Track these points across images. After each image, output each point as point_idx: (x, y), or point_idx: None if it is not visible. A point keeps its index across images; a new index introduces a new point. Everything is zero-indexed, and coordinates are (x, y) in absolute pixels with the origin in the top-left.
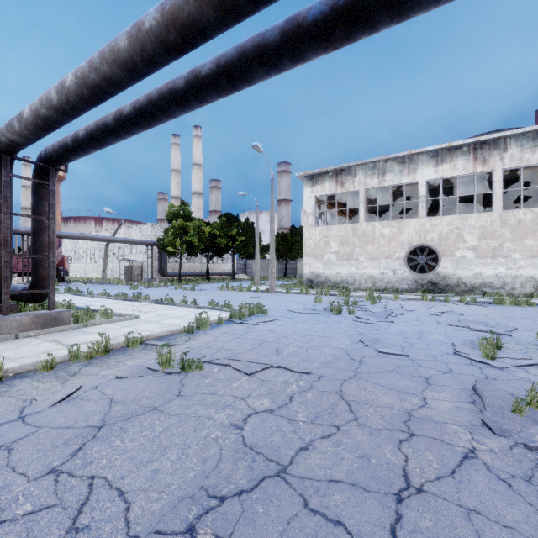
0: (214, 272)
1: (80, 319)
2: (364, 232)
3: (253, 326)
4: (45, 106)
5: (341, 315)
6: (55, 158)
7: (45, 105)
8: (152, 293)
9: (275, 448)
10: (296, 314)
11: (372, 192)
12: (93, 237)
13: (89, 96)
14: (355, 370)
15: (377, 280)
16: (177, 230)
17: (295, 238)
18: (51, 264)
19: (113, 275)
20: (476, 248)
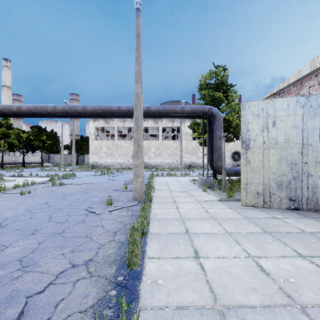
0: (26, 162)
1: None
2: (117, 144)
3: (73, 179)
4: (8, 110)
5: (105, 175)
6: None
7: (8, 110)
8: None
9: (89, 188)
10: (88, 176)
11: (121, 127)
12: None
13: (30, 113)
14: (105, 182)
15: (122, 164)
16: (0, 135)
17: (83, 143)
18: None
19: None
20: (154, 152)
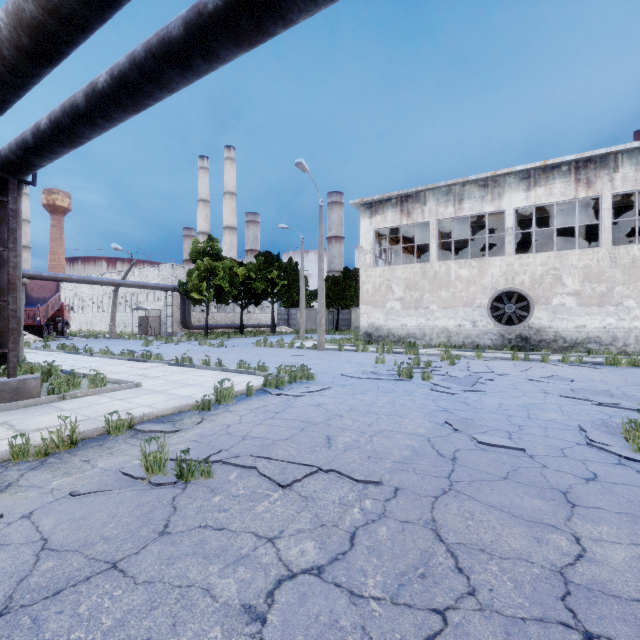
0: (250, 324)
1: (56, 389)
2: (436, 274)
3: (294, 398)
4: None
5: (413, 381)
6: (14, 163)
7: None
8: (169, 351)
9: None
10: (352, 380)
11: (446, 225)
12: (98, 280)
13: (31, 46)
14: (448, 476)
15: (452, 334)
16: (204, 272)
17: (349, 282)
18: (11, 313)
19: (125, 327)
20: (578, 293)
